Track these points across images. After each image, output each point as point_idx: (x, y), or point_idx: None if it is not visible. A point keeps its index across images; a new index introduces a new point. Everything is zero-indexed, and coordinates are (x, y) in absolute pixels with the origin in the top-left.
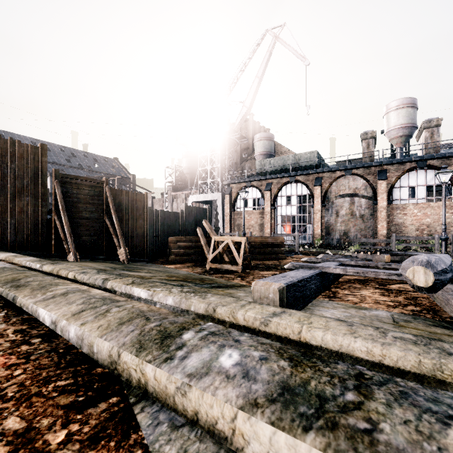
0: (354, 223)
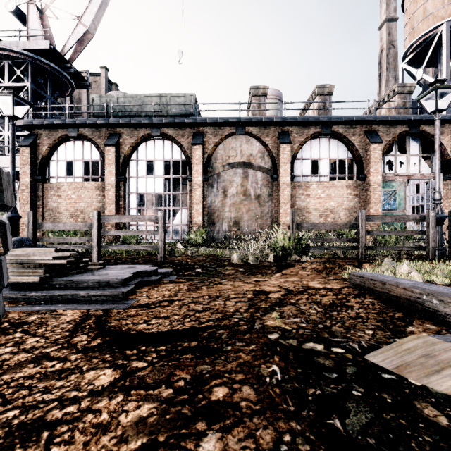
0: (248, 207)
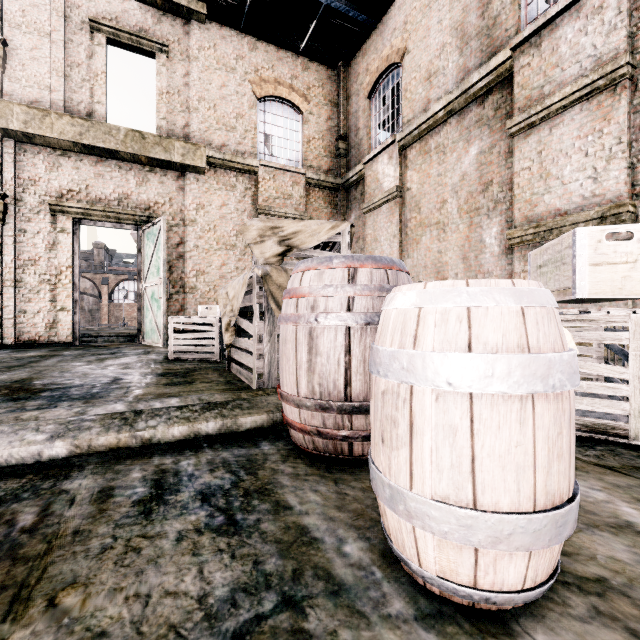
0: (84, 316)
